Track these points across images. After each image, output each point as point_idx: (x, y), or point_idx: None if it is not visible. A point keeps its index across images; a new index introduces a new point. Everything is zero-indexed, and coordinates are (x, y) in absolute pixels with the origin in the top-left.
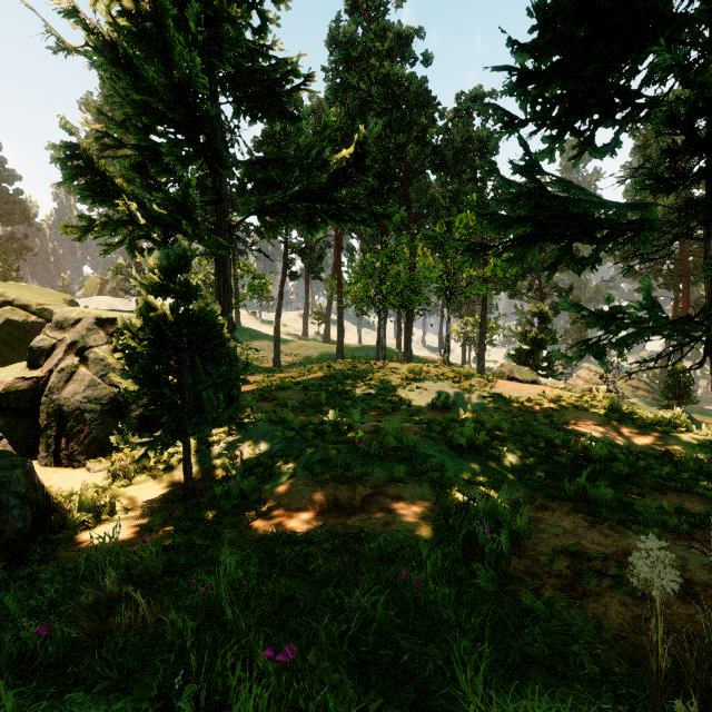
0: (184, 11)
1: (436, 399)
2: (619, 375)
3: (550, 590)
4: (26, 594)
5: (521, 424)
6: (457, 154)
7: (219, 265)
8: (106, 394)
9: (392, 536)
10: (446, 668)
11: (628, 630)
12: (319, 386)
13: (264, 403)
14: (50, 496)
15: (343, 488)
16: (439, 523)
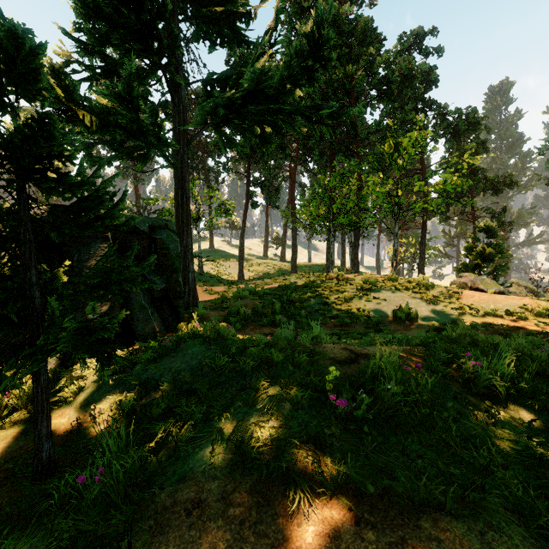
0: None
1: (398, 311)
2: (547, 289)
3: None
4: None
5: (548, 348)
6: (403, 81)
7: (178, 178)
8: None
9: None
10: None
11: None
12: (274, 296)
13: (216, 312)
14: None
15: (306, 522)
16: None
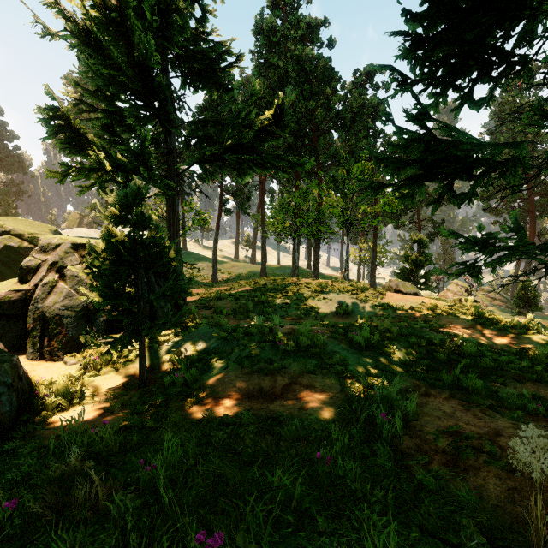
0: (141, 4)
1: (339, 307)
2: (480, 289)
3: (437, 465)
4: (7, 467)
5: (406, 327)
6: (355, 116)
7: (169, 203)
8: (79, 303)
9: (306, 419)
10: (356, 541)
11: (504, 501)
12: (247, 297)
13: (204, 310)
14: (34, 384)
15: (266, 379)
16: (344, 408)
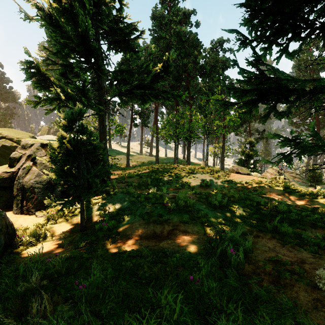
0: None
1: (202, 182)
2: (286, 171)
3: (266, 283)
4: None
5: (243, 194)
6: (211, 68)
7: (100, 119)
8: (45, 179)
9: (183, 253)
10: None
11: (311, 307)
12: (147, 176)
13: (121, 184)
14: (16, 229)
15: (158, 226)
16: (207, 245)
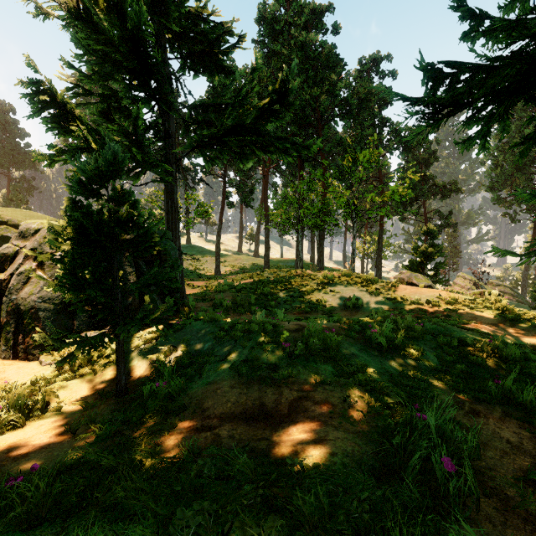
0: None
1: (347, 301)
2: (488, 282)
3: None
4: None
5: (430, 324)
6: (361, 103)
7: (168, 190)
8: (59, 295)
9: (328, 467)
10: None
11: None
12: (249, 289)
13: (203, 303)
14: None
15: (269, 391)
16: (378, 441)
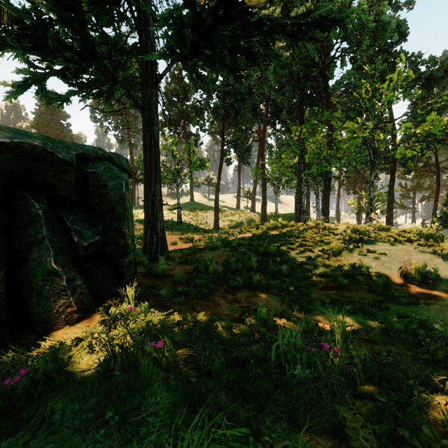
0: None
1: (408, 269)
2: None
3: None
4: None
5: None
6: (377, 29)
7: (145, 120)
8: None
9: None
10: None
11: None
12: (248, 247)
13: (182, 267)
14: None
15: None
16: None
